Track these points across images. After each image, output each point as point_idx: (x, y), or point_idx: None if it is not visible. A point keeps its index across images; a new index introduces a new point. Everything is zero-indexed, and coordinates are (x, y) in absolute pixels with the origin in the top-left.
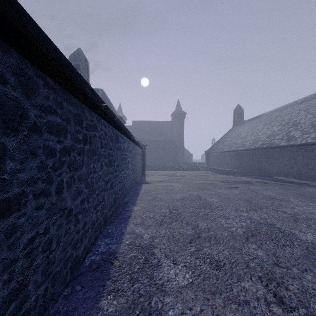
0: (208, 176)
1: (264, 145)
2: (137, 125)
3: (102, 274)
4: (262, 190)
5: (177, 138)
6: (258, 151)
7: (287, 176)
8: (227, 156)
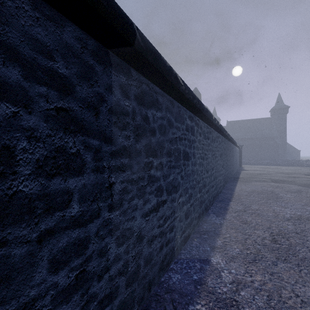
0: (300, 170)
1: None
2: (231, 125)
3: (236, 181)
4: None
5: (276, 134)
6: None
7: None
8: None
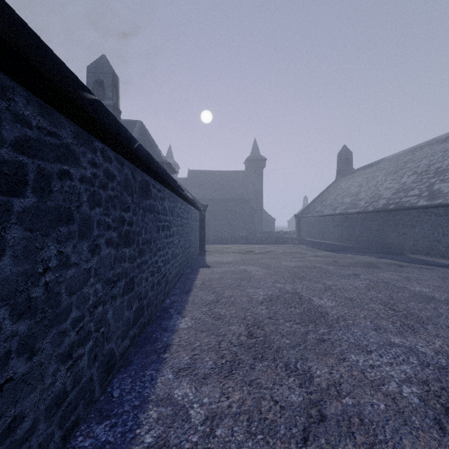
0: (303, 254)
1: (391, 206)
2: (195, 176)
3: None
4: (403, 280)
5: (253, 196)
6: (381, 214)
7: (429, 254)
8: (329, 223)
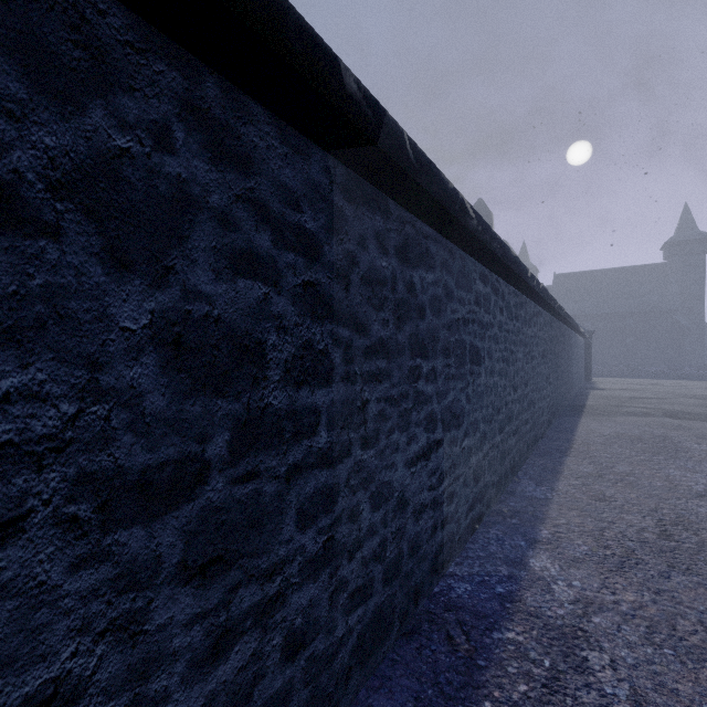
0: None
1: None
2: (565, 282)
3: (578, 413)
4: None
5: (679, 304)
6: None
7: None
8: None
